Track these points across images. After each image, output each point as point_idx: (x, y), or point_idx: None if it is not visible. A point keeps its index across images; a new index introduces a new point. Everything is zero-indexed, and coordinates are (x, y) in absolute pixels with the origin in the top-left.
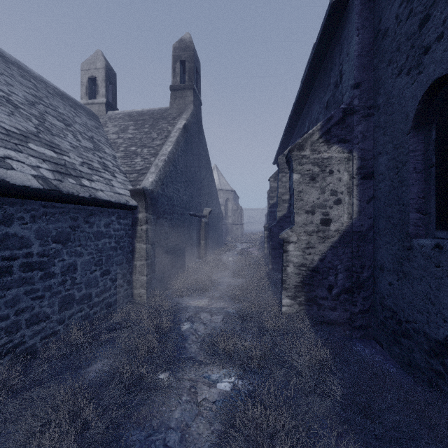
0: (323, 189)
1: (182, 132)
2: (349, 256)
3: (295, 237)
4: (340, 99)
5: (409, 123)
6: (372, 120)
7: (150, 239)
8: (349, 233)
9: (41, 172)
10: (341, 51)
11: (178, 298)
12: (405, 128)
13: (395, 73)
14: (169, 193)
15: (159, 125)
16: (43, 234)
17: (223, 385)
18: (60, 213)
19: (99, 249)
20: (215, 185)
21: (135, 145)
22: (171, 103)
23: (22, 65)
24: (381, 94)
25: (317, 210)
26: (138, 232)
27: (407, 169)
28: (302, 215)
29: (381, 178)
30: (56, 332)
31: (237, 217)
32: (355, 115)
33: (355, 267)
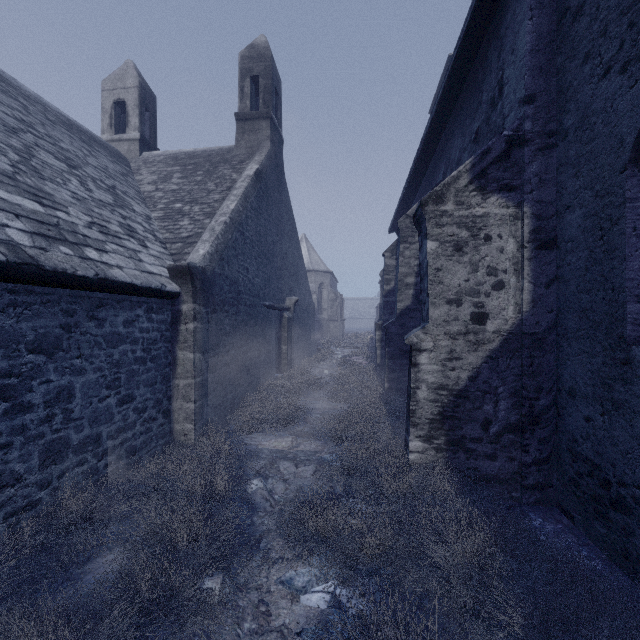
0: (474, 265)
1: (253, 182)
2: (517, 373)
3: (429, 342)
4: (499, 125)
5: (626, 153)
6: (553, 155)
7: (200, 344)
8: (517, 336)
9: (8, 234)
10: (502, 48)
11: (245, 436)
12: (617, 162)
13: (598, 74)
14: (232, 273)
15: (218, 172)
16: (10, 338)
17: (315, 598)
18: (43, 303)
19: (114, 362)
20: (303, 263)
21: (181, 201)
22: (238, 140)
23: (7, 77)
24: (571, 110)
25: (465, 299)
26: (181, 333)
27: (620, 231)
28: (442, 306)
29: (571, 247)
30: (35, 502)
31: (336, 310)
32: (527, 146)
33: (527, 389)
